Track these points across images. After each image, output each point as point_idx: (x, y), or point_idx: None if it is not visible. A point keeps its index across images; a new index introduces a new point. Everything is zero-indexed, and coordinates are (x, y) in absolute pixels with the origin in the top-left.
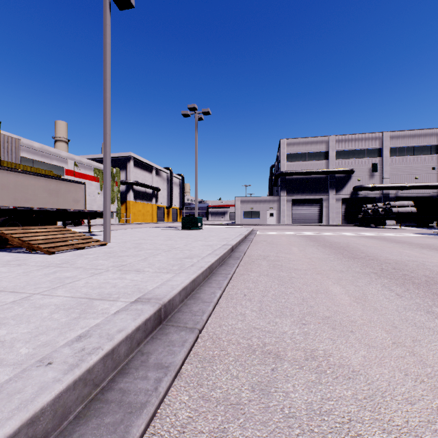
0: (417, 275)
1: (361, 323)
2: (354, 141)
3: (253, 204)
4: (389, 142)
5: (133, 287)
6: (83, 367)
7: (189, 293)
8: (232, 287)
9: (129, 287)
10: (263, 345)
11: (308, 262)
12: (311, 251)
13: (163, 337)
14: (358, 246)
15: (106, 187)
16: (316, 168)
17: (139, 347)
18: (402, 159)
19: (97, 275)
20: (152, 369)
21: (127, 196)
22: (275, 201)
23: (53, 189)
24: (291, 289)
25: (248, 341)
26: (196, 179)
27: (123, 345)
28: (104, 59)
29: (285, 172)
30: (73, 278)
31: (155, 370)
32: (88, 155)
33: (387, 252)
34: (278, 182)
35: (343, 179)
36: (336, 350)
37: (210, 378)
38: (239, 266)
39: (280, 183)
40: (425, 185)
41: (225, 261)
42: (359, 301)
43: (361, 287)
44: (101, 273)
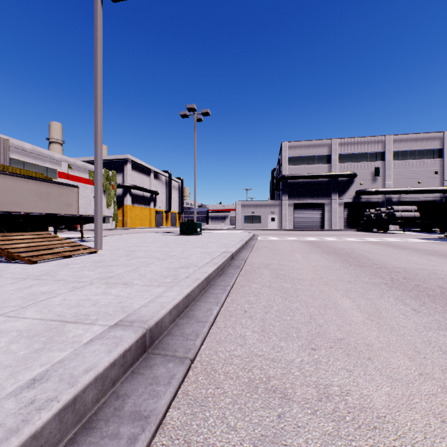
0: (431, 286)
1: (378, 347)
2: (356, 144)
3: (254, 209)
4: (392, 146)
5: (116, 305)
6: (24, 432)
7: (182, 310)
8: (231, 301)
9: (112, 305)
10: (267, 380)
11: (313, 271)
12: (315, 258)
13: (147, 370)
14: (364, 253)
15: (97, 190)
16: (318, 171)
17: (114, 387)
18: (404, 163)
19: (78, 289)
20: (126, 422)
21: (124, 199)
22: (276, 205)
23: (44, 193)
24: (296, 304)
25: (249, 373)
26: (195, 182)
27: (91, 389)
28: (95, 53)
29: (287, 175)
30: (49, 294)
31: (130, 423)
32: (83, 157)
33: (394, 259)
34: (280, 186)
35: (346, 183)
36: (354, 386)
37: (201, 431)
38: (239, 276)
39: (282, 187)
40: (428, 189)
41: (224, 271)
42: (373, 318)
43: (373, 300)
44: (83, 287)
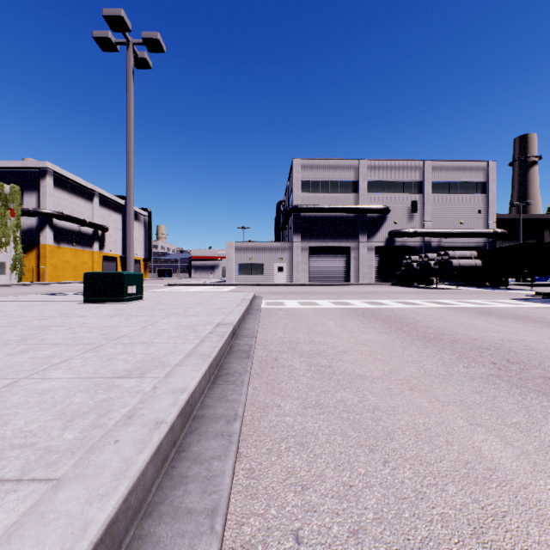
0: None
1: None
2: (389, 169)
3: (254, 254)
4: (431, 174)
5: None
6: None
7: None
8: None
9: None
10: None
11: None
12: None
13: None
14: None
15: None
16: (342, 203)
17: None
18: (445, 197)
19: None
20: None
21: (40, 235)
22: (286, 249)
23: None
24: None
25: None
26: (129, 188)
27: None
28: None
29: (301, 206)
30: None
31: None
32: None
33: None
34: (289, 223)
35: (377, 221)
36: None
37: None
38: None
39: (294, 223)
40: (472, 231)
41: None
42: None
43: None
44: None
